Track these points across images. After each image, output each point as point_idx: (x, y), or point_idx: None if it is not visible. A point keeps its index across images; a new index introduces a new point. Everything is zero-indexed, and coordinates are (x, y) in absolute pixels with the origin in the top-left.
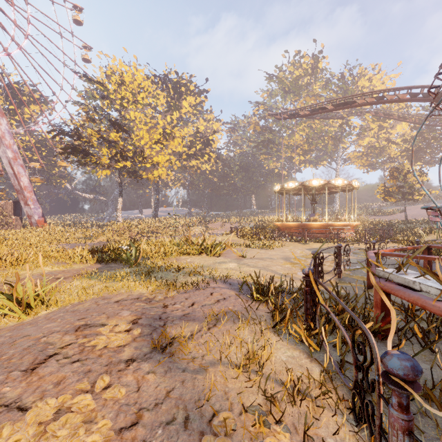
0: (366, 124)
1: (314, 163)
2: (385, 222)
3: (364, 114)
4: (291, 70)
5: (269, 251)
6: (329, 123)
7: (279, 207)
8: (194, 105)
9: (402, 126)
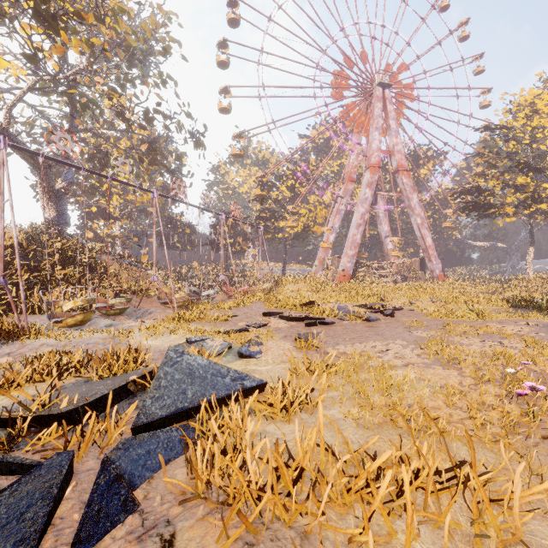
0: None
1: None
2: None
3: None
4: None
5: None
6: None
7: None
8: None
9: None
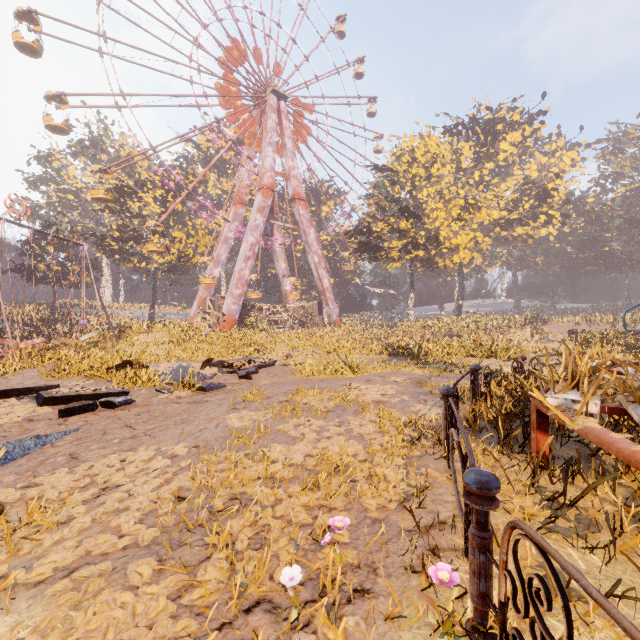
0: None
1: None
2: None
3: None
4: None
5: None
6: None
7: None
8: (521, 141)
9: None
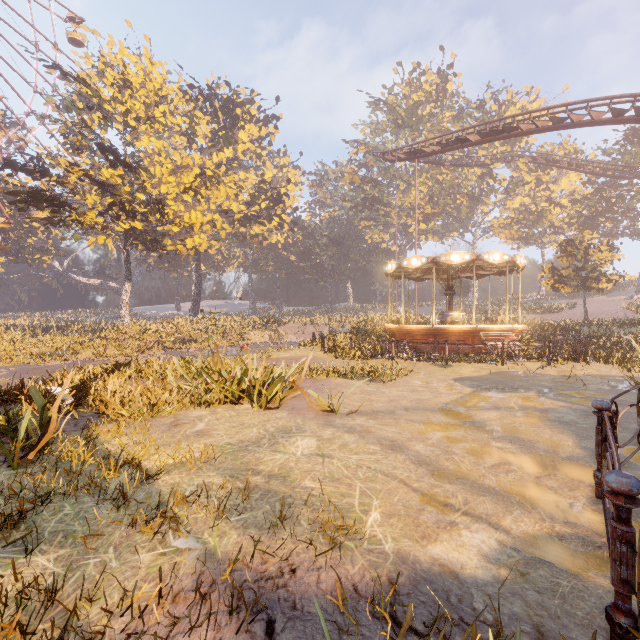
0: (517, 177)
1: (440, 234)
2: (557, 324)
3: (517, 160)
4: (407, 93)
5: (385, 387)
6: (464, 173)
7: (392, 300)
8: (257, 139)
9: (570, 181)
